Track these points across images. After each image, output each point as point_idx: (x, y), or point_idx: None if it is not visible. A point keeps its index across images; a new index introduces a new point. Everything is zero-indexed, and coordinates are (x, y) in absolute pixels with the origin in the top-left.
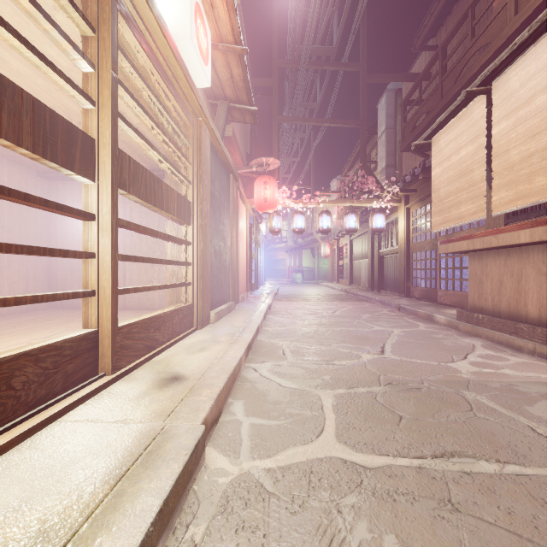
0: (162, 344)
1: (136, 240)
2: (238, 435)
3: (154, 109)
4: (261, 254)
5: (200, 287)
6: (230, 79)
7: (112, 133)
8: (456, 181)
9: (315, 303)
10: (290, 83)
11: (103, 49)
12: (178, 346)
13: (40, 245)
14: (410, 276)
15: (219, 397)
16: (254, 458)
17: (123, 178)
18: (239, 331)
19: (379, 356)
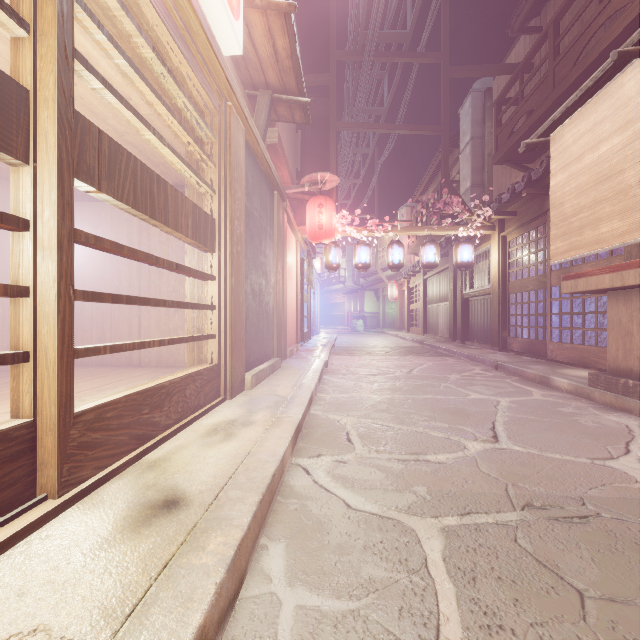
0: (166, 429)
1: (154, 278)
2: None
3: (164, 89)
4: (315, 296)
5: (229, 340)
6: (273, 57)
7: (60, 81)
8: (593, 190)
9: (384, 359)
10: (350, 83)
11: None
12: (191, 430)
13: None
14: (507, 324)
15: (238, 553)
16: None
17: (86, 163)
18: (284, 403)
19: (493, 446)
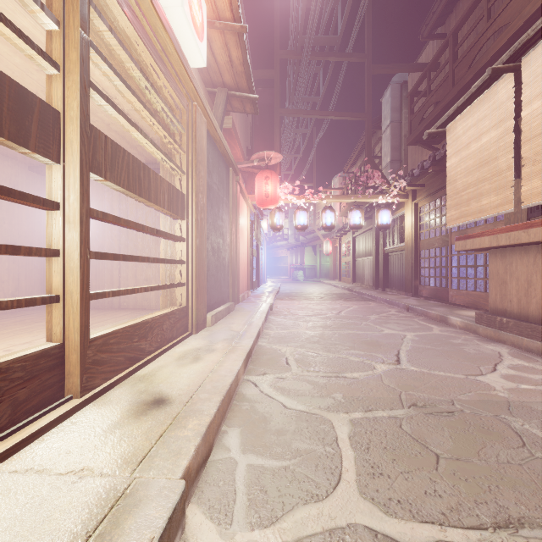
0: (149, 354)
1: (131, 237)
2: (231, 484)
3: (144, 92)
4: (263, 251)
5: (195, 288)
6: (228, 63)
7: (81, 105)
8: (477, 171)
9: (319, 303)
10: (292, 76)
11: (70, 3)
12: (168, 355)
13: (32, 243)
14: (418, 274)
15: (208, 430)
16: (251, 526)
17: (97, 160)
18: (238, 336)
19: (395, 367)
